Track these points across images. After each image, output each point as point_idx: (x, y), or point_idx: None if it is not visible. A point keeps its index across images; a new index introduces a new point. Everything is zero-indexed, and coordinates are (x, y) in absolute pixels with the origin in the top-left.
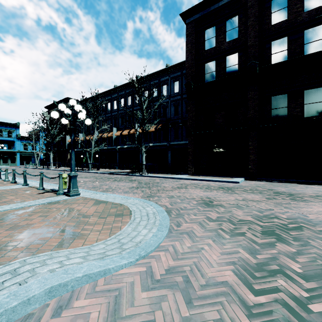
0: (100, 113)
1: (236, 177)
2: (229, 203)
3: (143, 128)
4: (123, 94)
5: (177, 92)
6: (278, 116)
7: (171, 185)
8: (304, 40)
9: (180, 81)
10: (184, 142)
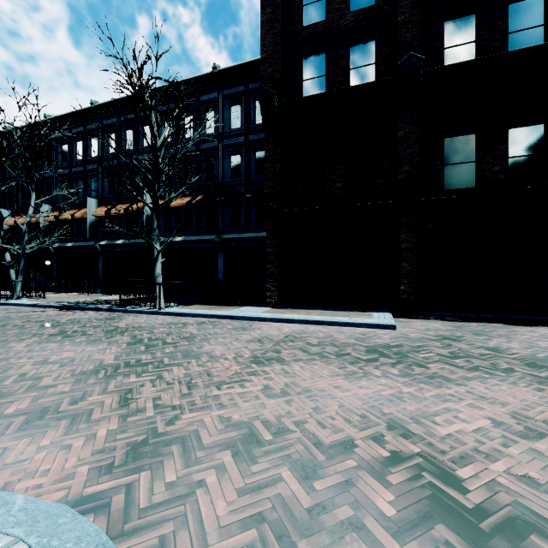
0: (58, 164)
1: (373, 311)
2: (530, 477)
3: (155, 194)
4: (112, 124)
5: (238, 129)
6: (458, 180)
7: (233, 347)
8: (508, 24)
9: (244, 106)
10: (254, 235)
